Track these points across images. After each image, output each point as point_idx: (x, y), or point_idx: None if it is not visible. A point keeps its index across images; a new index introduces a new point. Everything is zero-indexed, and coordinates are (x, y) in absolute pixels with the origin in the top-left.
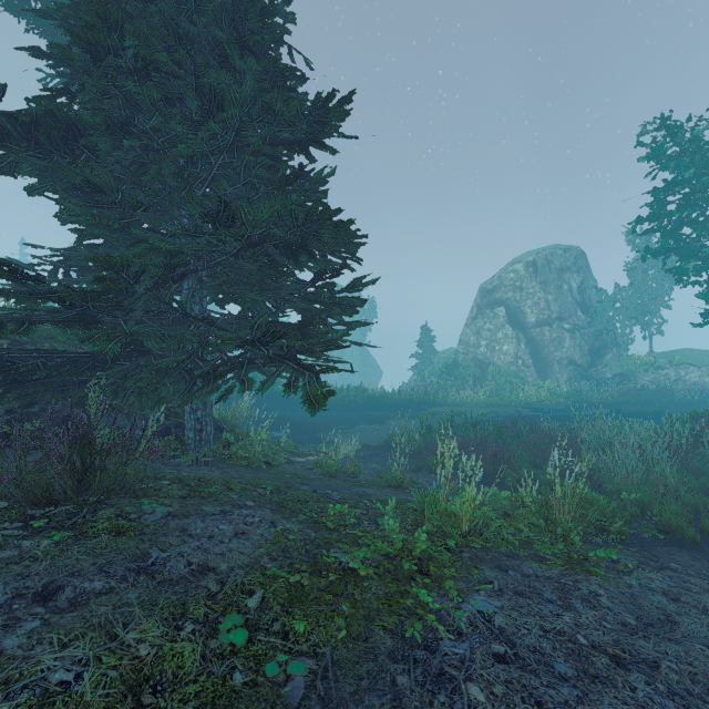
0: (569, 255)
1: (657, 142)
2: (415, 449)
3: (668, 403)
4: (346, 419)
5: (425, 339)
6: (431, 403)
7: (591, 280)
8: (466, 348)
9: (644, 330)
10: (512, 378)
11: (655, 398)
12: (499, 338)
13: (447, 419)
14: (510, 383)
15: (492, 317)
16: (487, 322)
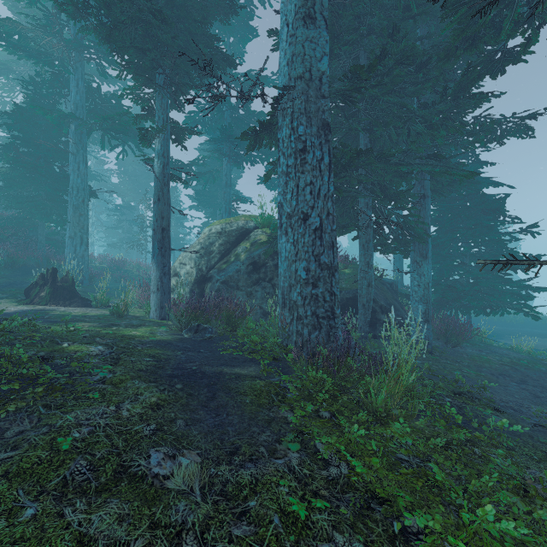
0: None
1: None
2: None
3: None
4: (510, 331)
5: None
6: None
7: None
8: None
9: None
10: None
11: None
12: None
13: None
14: None
15: None
16: None
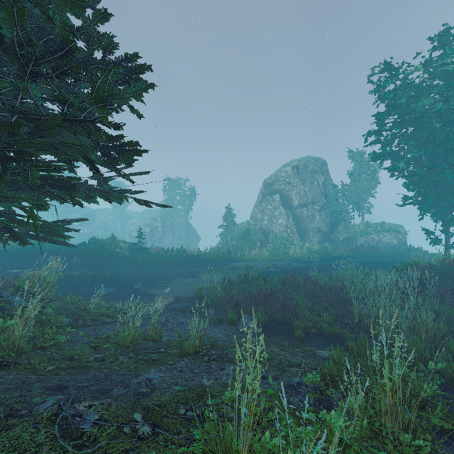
0: (318, 163)
1: (381, 81)
2: (219, 300)
3: (376, 256)
4: (167, 274)
5: (229, 215)
6: (232, 260)
7: (329, 180)
8: (255, 221)
9: (359, 211)
10: (284, 241)
11: (369, 252)
12: (276, 215)
13: (243, 273)
14: (283, 245)
15: (271, 201)
16: (269, 204)
